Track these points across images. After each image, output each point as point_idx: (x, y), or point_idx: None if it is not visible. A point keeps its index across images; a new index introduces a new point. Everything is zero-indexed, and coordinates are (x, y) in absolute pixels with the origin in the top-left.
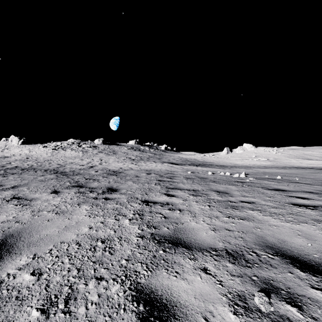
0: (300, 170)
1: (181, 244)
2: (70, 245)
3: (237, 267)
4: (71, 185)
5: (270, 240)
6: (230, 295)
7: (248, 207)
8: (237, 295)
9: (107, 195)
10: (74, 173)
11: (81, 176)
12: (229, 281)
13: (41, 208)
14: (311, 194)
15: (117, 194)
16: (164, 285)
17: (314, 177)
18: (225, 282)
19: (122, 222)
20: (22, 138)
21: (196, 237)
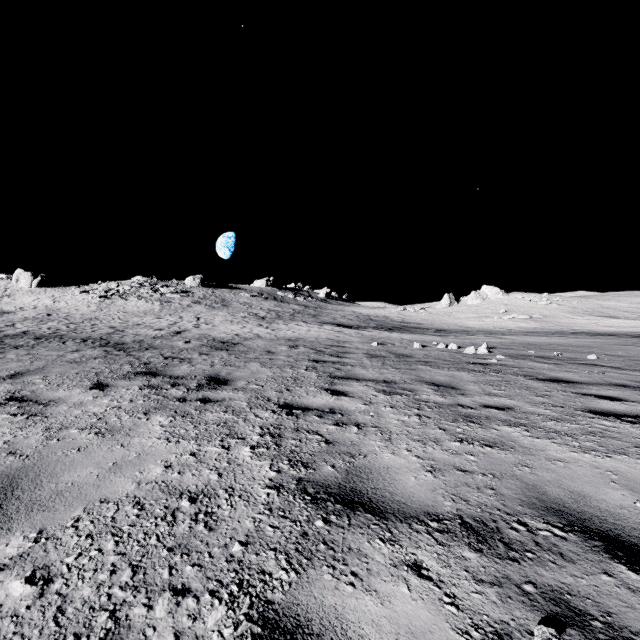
0: (595, 340)
1: (362, 504)
2: (120, 508)
3: (488, 560)
4: (133, 371)
5: (553, 494)
6: (476, 632)
7: (499, 419)
8: (493, 633)
9: (207, 394)
10: (141, 345)
11: (156, 353)
12: (472, 596)
13: (65, 421)
14: (625, 390)
15: (229, 390)
16: (326, 606)
17: (626, 354)
18: (464, 599)
19: (235, 453)
20: (40, 275)
21: (394, 487)
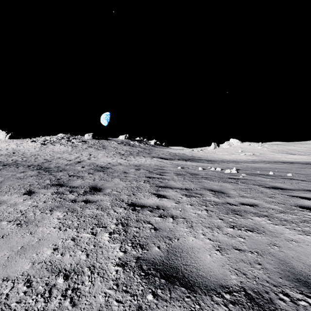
0: (287, 165)
1: (178, 278)
2: (14, 286)
3: None
4: (50, 183)
5: (298, 267)
6: None
7: (252, 212)
8: None
9: (88, 197)
10: (58, 169)
11: (65, 173)
12: None
13: (2, 215)
14: None
15: (101, 195)
16: None
17: (305, 173)
18: None
19: (99, 238)
20: (10, 133)
21: (198, 263)
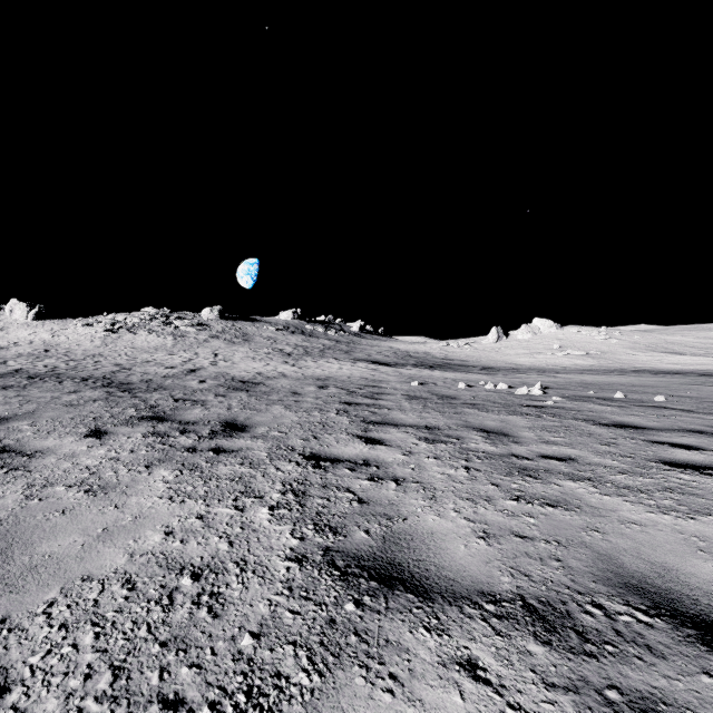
0: (661, 379)
1: (402, 580)
2: (105, 589)
3: (559, 656)
4: (137, 415)
5: (632, 566)
6: None
7: (561, 472)
8: None
9: (221, 442)
10: (149, 385)
11: (166, 394)
12: (542, 707)
13: (52, 476)
14: (702, 437)
15: (247, 438)
16: None
17: (697, 395)
18: (532, 711)
19: (250, 516)
20: (37, 305)
21: (441, 558)
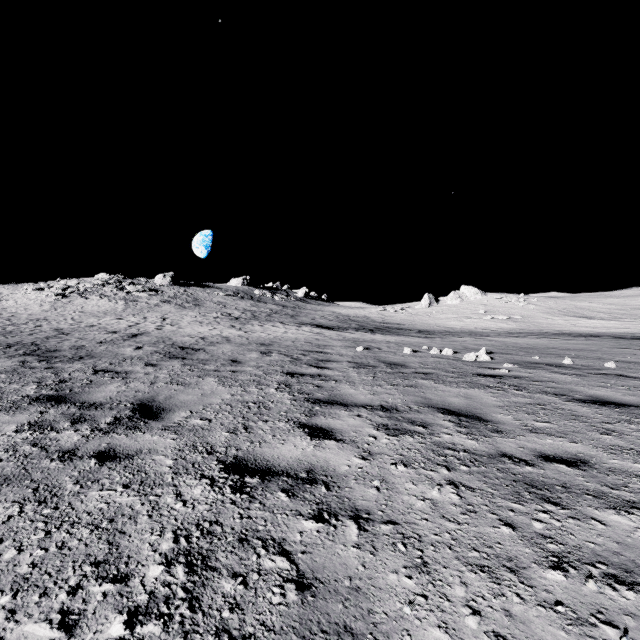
0: (586, 342)
1: None
2: None
3: None
4: (33, 395)
5: None
6: None
7: (586, 489)
8: None
9: (117, 440)
10: (77, 353)
11: (88, 364)
12: None
13: None
14: None
15: (155, 431)
16: None
17: (639, 360)
18: None
19: None
20: None
21: None
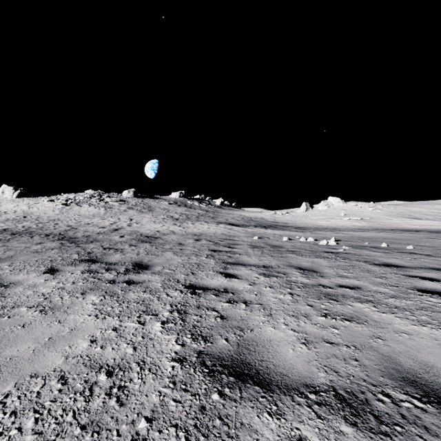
0: (408, 234)
1: (251, 376)
2: (46, 383)
3: (364, 435)
4: (79, 259)
5: (406, 364)
6: None
7: (352, 296)
8: None
9: (131, 277)
10: (88, 239)
11: (98, 245)
12: None
13: (19, 300)
14: (440, 272)
15: (148, 274)
16: None
17: (433, 245)
18: None
19: (149, 328)
20: (19, 189)
21: (277, 359)
